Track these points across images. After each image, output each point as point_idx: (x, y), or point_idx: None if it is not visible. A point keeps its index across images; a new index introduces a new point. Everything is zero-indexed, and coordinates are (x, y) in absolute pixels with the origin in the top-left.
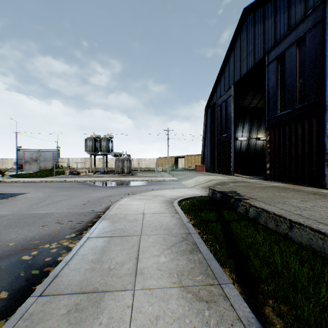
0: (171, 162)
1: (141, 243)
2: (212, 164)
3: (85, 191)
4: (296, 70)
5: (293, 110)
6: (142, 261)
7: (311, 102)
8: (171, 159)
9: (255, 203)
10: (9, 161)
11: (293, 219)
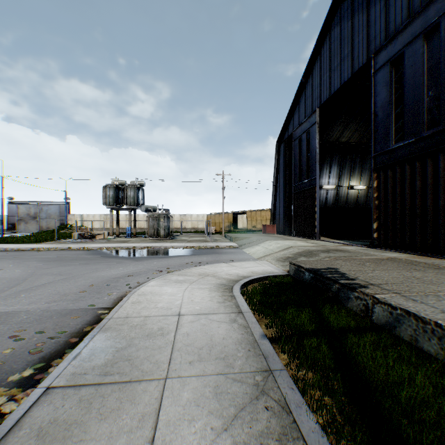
0: (228, 220)
1: (163, 408)
2: (287, 223)
3: (93, 267)
4: (423, 77)
5: (418, 140)
6: None
7: None
8: (228, 215)
9: (384, 295)
10: None
11: None
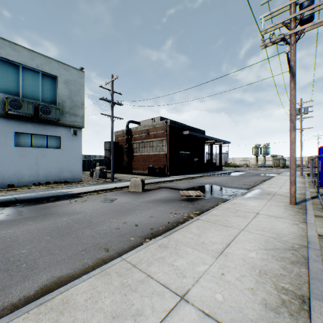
0: None
1: None
2: None
3: (267, 171)
4: None
5: None
6: None
7: None
8: None
9: None
10: None
11: None
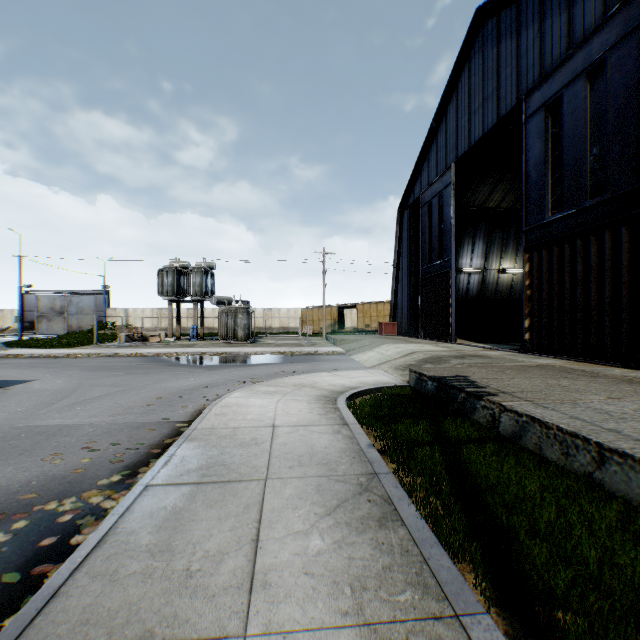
0: (331, 316)
1: (267, 500)
2: (412, 320)
3: (154, 377)
4: (586, 129)
5: (579, 211)
6: (268, 548)
7: (619, 193)
8: (330, 310)
9: (513, 403)
10: (8, 315)
11: (607, 443)
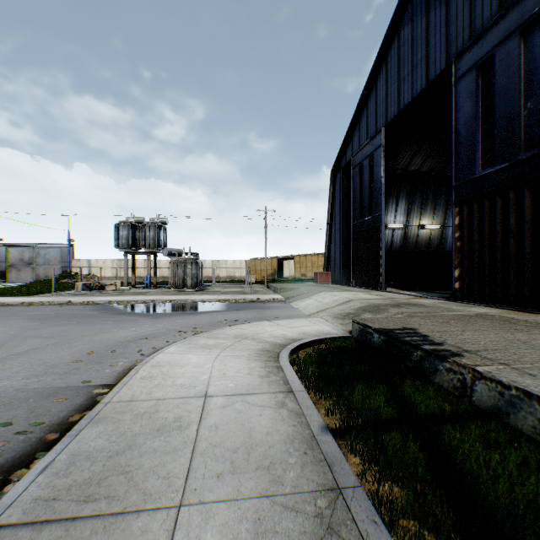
0: (272, 266)
1: None
2: (344, 270)
3: (96, 326)
4: (519, 85)
5: (513, 165)
6: None
7: None
8: (271, 261)
9: (488, 368)
10: None
11: None
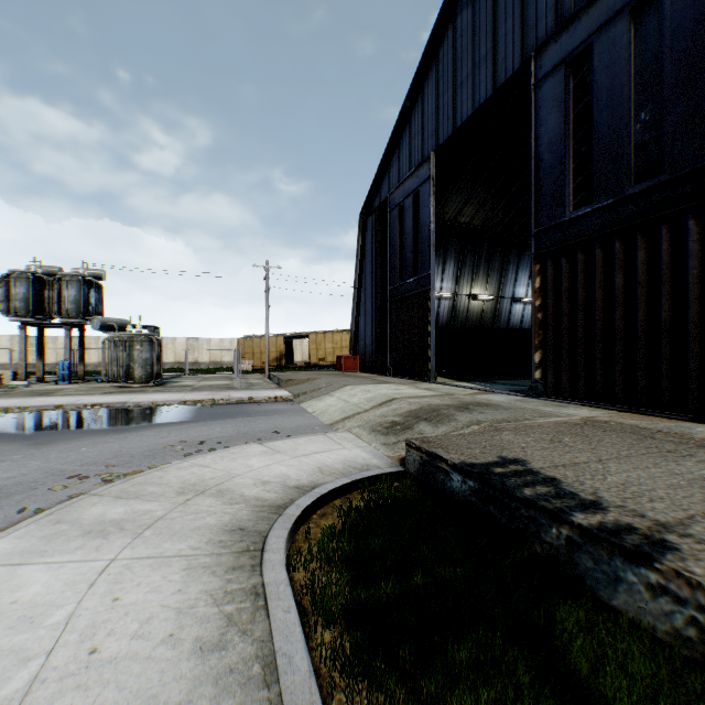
0: (277, 348)
1: None
2: (378, 353)
3: None
4: (630, 87)
5: (620, 202)
6: None
7: (685, 172)
8: (276, 340)
9: None
10: None
11: None
